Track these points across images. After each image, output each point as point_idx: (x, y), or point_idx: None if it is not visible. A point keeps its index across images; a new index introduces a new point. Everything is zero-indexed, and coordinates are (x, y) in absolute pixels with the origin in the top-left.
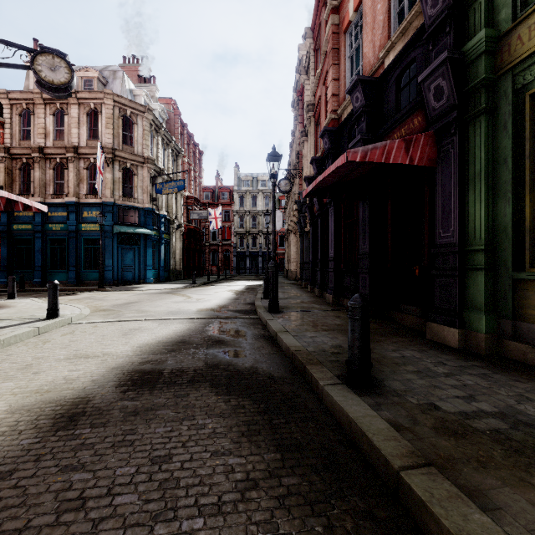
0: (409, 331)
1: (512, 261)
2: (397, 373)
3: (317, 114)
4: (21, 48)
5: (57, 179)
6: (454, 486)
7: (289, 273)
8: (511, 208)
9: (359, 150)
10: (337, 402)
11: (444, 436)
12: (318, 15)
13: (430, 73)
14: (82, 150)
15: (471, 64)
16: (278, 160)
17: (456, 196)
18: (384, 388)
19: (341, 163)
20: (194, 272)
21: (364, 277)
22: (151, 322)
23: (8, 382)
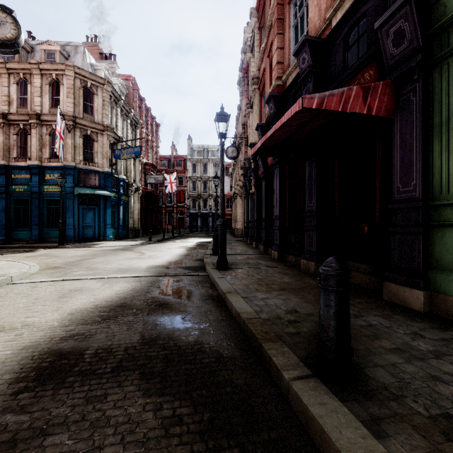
0: (361, 290)
1: None
2: (374, 352)
3: (261, 86)
4: None
5: (20, 144)
6: None
7: (235, 231)
8: None
9: (315, 96)
10: (316, 419)
11: None
12: None
13: (389, 16)
14: (44, 117)
15: (437, 3)
16: (227, 120)
17: (420, 146)
18: (369, 382)
19: (295, 111)
20: (150, 230)
21: (311, 234)
22: (96, 281)
23: None
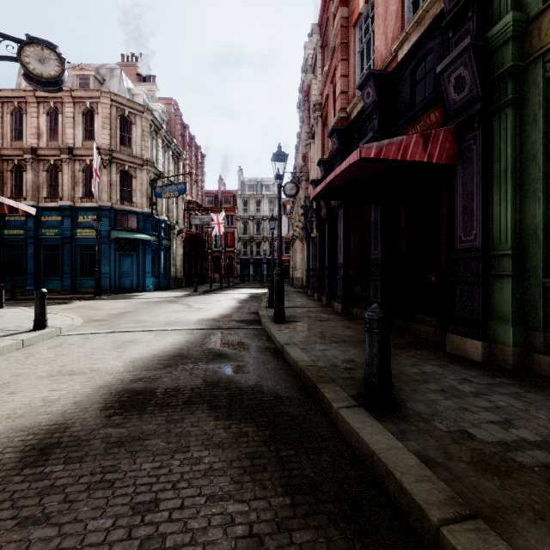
0: (425, 343)
1: (543, 267)
2: (419, 392)
3: (324, 114)
4: (7, 37)
5: (51, 182)
6: (512, 548)
7: (295, 281)
8: (541, 209)
9: (373, 146)
10: (355, 430)
11: (486, 475)
12: (326, 10)
13: (450, 62)
14: (77, 152)
15: (496, 52)
16: (284, 159)
17: (480, 196)
18: (406, 411)
19: (353, 160)
20: (195, 280)
21: (376, 284)
22: (147, 333)
23: None
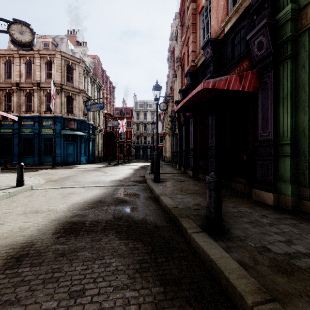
0: (240, 194)
1: (308, 150)
2: (238, 223)
3: (182, 64)
4: (1, 19)
5: (27, 102)
6: None
7: (165, 158)
8: (307, 117)
9: (210, 81)
10: (201, 246)
11: (278, 274)
12: (183, 4)
13: (254, 33)
14: (42, 85)
15: (281, 27)
16: (160, 89)
17: (272, 110)
18: (230, 234)
19: (199, 89)
20: (109, 158)
21: (212, 160)
22: (81, 188)
23: None
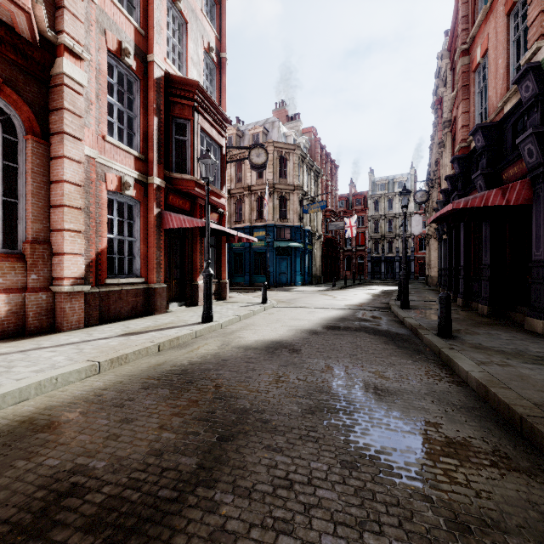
0: (515, 324)
1: None
2: (473, 336)
3: (453, 131)
4: (243, 148)
5: (237, 210)
6: (458, 351)
7: (429, 279)
8: None
9: (461, 201)
10: (427, 338)
11: (471, 348)
12: (454, 41)
13: (523, 139)
14: (253, 188)
15: None
16: (408, 194)
17: (543, 226)
18: (458, 338)
19: (449, 209)
20: (334, 278)
21: (486, 283)
22: (319, 309)
23: (278, 323)
